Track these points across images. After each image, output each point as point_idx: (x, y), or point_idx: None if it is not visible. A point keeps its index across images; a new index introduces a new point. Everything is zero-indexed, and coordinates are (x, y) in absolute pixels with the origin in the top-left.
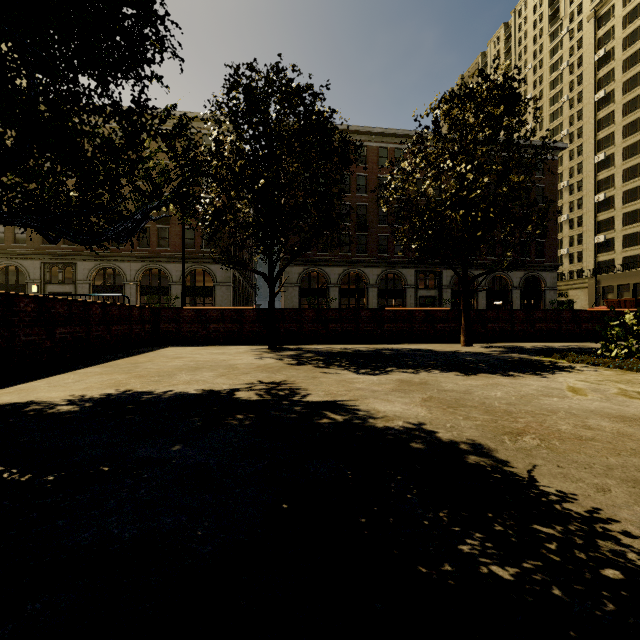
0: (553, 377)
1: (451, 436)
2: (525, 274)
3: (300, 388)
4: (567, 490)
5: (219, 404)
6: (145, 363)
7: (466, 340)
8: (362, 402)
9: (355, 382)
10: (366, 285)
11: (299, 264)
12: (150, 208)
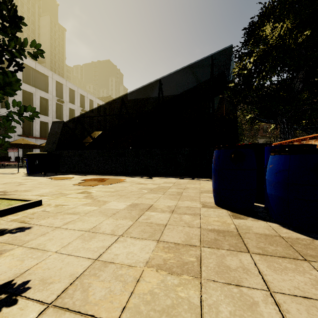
0: None
1: None
2: None
3: None
4: None
5: None
6: None
7: None
8: None
9: None
10: None
11: None
12: None
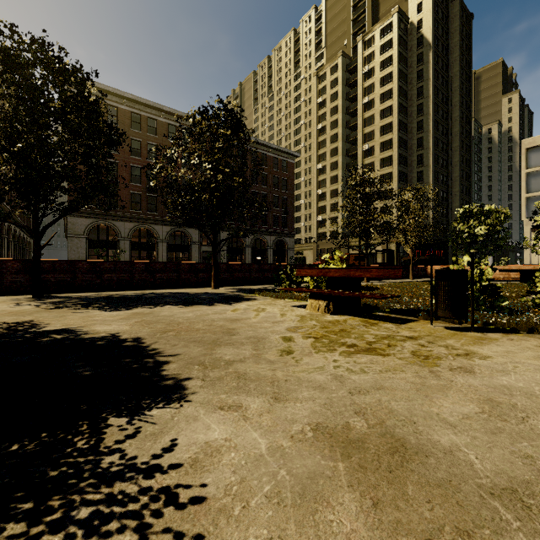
0: (236, 304)
1: (128, 336)
2: (276, 238)
3: (42, 324)
4: (158, 348)
5: None
6: None
7: (215, 285)
8: (88, 327)
9: (96, 316)
10: (156, 240)
11: (86, 216)
12: None
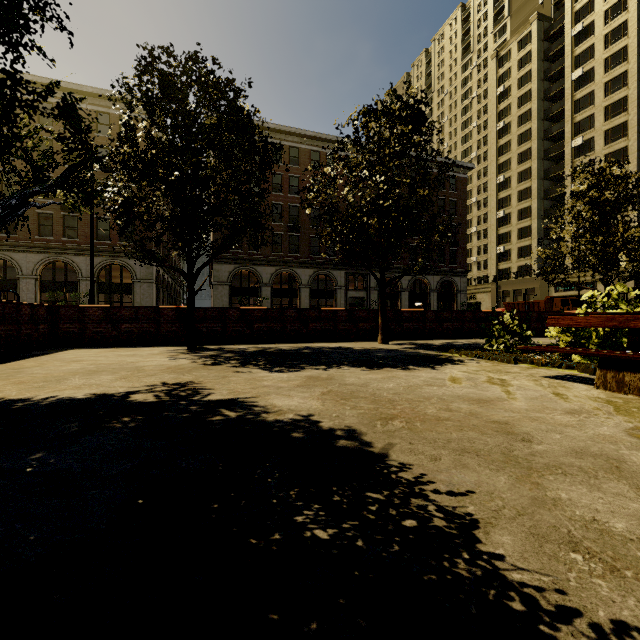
0: (442, 369)
1: (332, 424)
2: (441, 278)
3: (205, 388)
4: (407, 462)
5: (107, 408)
6: (32, 368)
7: (383, 338)
8: (263, 398)
9: (264, 380)
10: (298, 285)
11: (230, 262)
12: (30, 193)
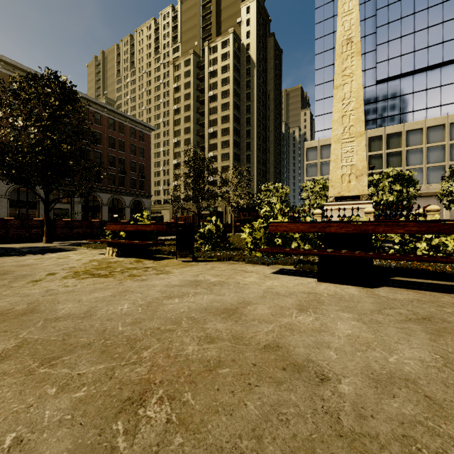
0: (48, 254)
1: None
2: (133, 199)
3: None
4: None
5: None
6: None
7: (47, 239)
8: None
9: None
10: None
11: None
12: None
